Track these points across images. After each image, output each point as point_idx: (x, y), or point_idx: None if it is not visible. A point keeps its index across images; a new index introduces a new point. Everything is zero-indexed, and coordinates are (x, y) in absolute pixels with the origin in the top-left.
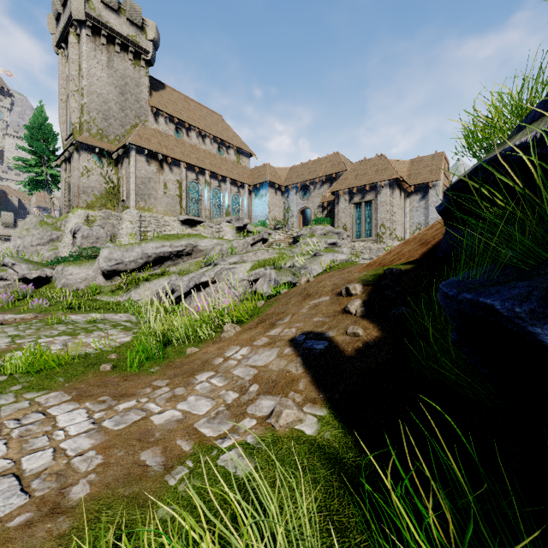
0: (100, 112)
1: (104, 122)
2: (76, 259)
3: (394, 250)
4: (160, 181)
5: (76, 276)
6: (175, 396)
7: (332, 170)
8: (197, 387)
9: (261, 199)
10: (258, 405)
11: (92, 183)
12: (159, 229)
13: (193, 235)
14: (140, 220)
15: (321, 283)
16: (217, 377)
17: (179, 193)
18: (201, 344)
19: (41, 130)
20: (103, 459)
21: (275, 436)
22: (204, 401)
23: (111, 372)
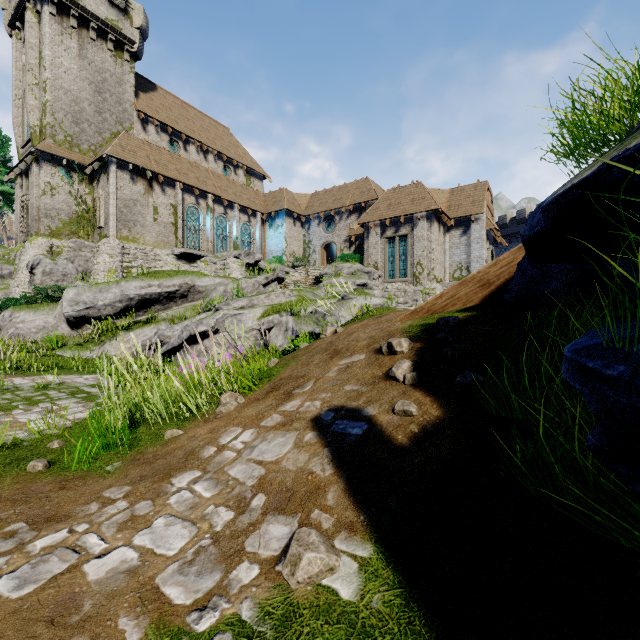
0: (69, 114)
1: (75, 126)
2: (31, 301)
3: (447, 293)
4: (149, 204)
5: (30, 324)
6: (133, 517)
7: (361, 199)
8: (171, 500)
9: (277, 231)
10: (263, 534)
11: (57, 204)
12: (148, 265)
13: (190, 273)
14: (123, 253)
15: (353, 336)
16: (205, 480)
17: (174, 220)
18: (188, 423)
19: None
20: None
21: (289, 603)
22: (178, 527)
23: (44, 474)
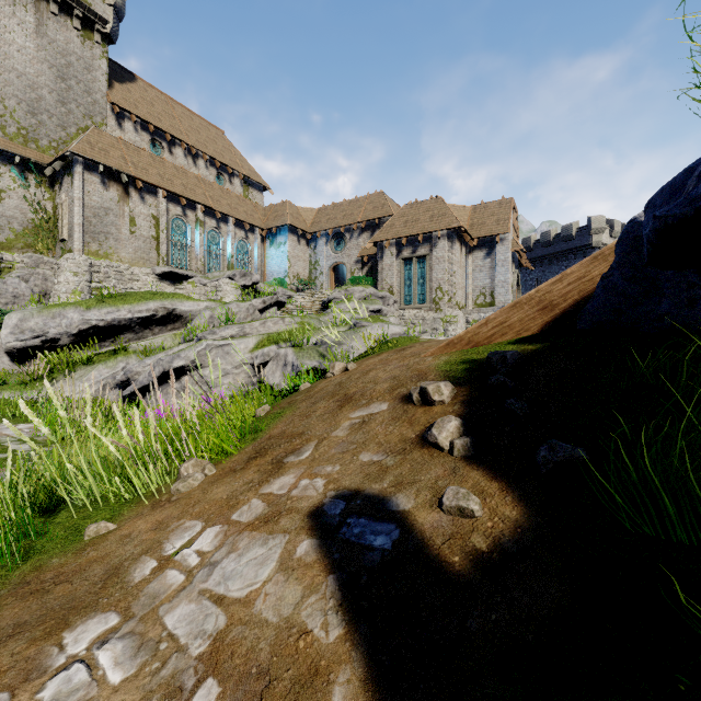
0: (23, 102)
1: (31, 117)
2: None
3: (494, 318)
4: (125, 214)
5: None
6: None
7: (374, 214)
8: (47, 690)
9: (279, 249)
10: None
11: (8, 211)
12: (123, 286)
13: (170, 295)
14: (91, 271)
15: (369, 375)
16: (120, 638)
17: (155, 233)
18: (128, 509)
19: None
20: None
21: None
22: None
23: None
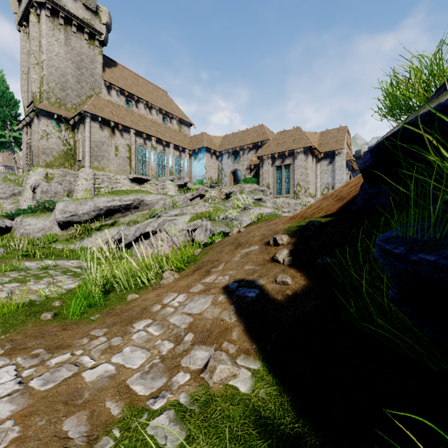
0: (58, 83)
1: (62, 92)
2: (34, 211)
3: (314, 205)
4: (112, 144)
5: (34, 226)
6: (110, 346)
7: (258, 139)
8: (134, 336)
9: (199, 162)
10: (192, 356)
11: (50, 145)
12: (111, 186)
13: (140, 191)
14: (94, 178)
15: (251, 234)
16: (154, 325)
17: (129, 155)
18: (142, 290)
19: (5, 98)
20: (19, 431)
21: (208, 394)
22: (139, 352)
23: (52, 321)
